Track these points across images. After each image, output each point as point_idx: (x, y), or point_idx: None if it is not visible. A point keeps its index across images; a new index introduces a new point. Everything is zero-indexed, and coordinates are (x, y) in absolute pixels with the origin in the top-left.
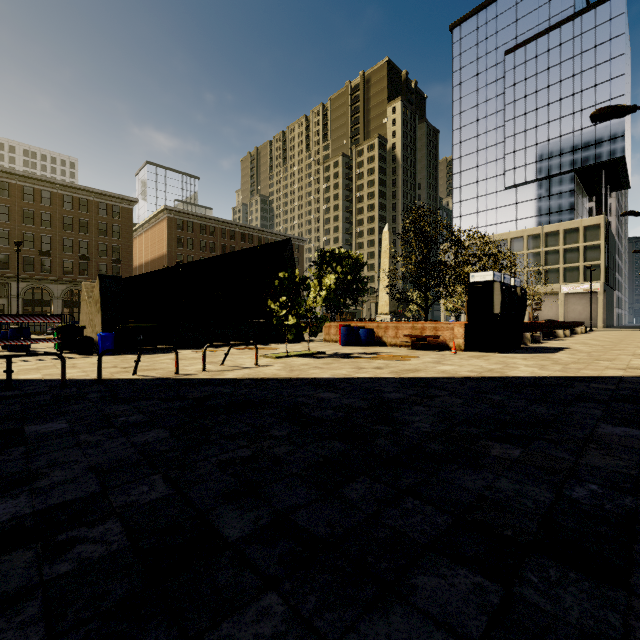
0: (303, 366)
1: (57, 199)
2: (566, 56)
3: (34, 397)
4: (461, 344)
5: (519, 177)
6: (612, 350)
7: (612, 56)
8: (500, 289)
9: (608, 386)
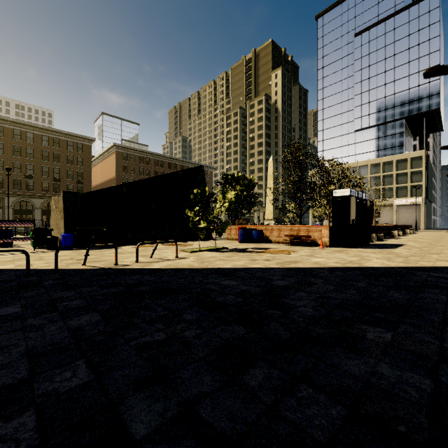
0: (211, 258)
1: (37, 138)
2: (398, 37)
3: (2, 284)
4: (327, 242)
5: (364, 123)
6: (436, 246)
7: (431, 37)
8: (355, 201)
9: (443, 275)
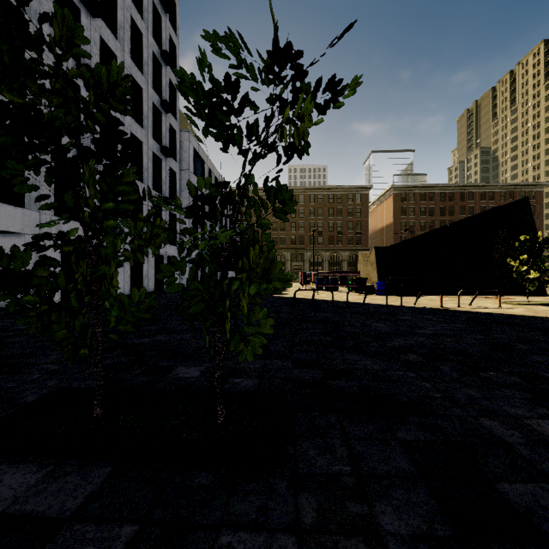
0: (548, 311)
1: (325, 198)
2: None
3: (381, 309)
4: None
5: None
6: None
7: None
8: None
9: None
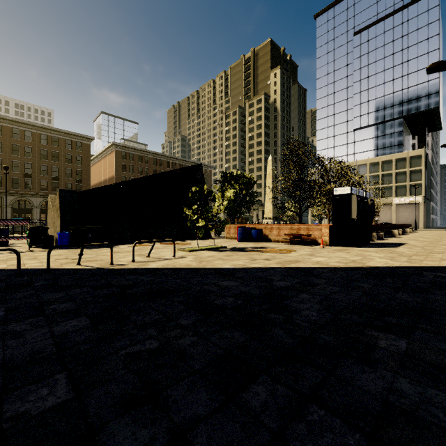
0: (210, 258)
1: (36, 137)
2: (397, 36)
3: None
4: (327, 240)
5: (363, 122)
6: (438, 245)
7: (430, 36)
8: (356, 200)
9: None
